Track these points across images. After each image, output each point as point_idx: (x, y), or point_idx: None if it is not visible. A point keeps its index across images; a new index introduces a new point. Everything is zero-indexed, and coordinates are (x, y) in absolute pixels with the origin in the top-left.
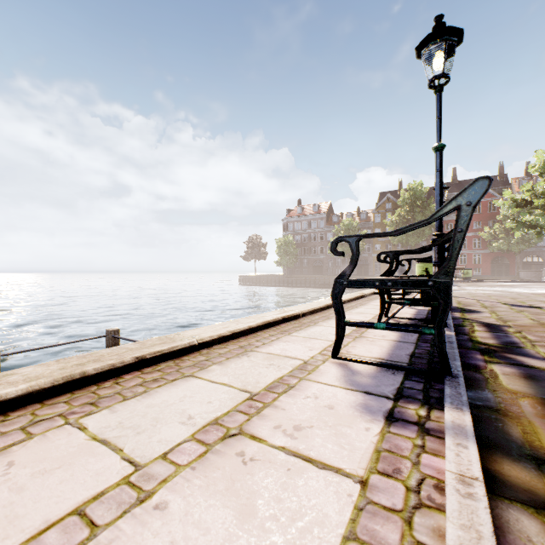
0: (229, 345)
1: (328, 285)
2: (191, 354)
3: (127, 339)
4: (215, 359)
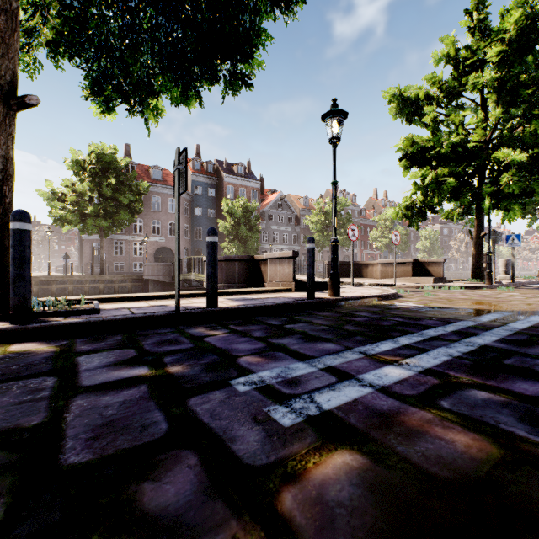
0: None
1: None
2: None
3: None
4: None
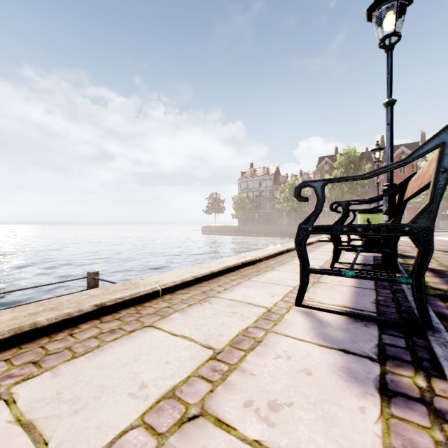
0: (191, 290)
1: (275, 234)
2: (153, 300)
3: (104, 280)
4: (176, 306)
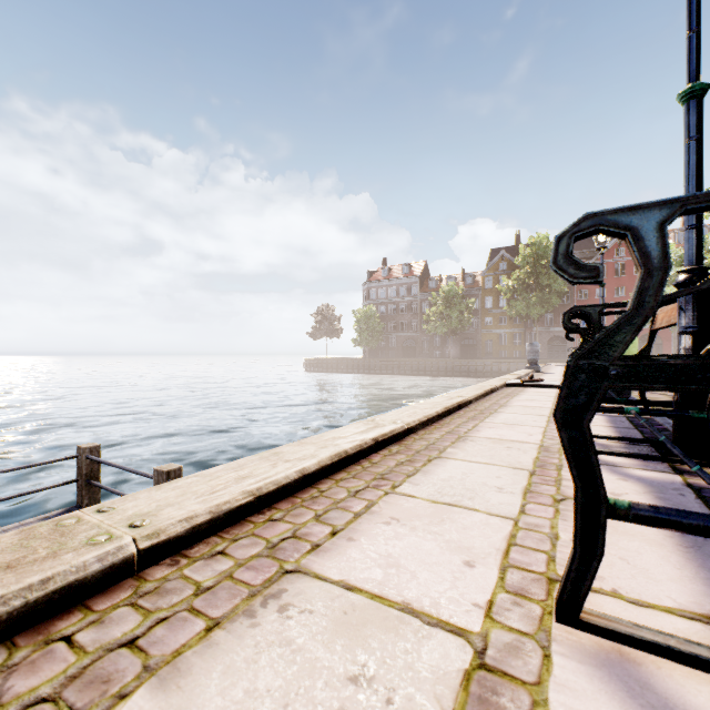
0: (240, 539)
1: (423, 372)
2: (102, 597)
3: (108, 463)
4: (162, 636)
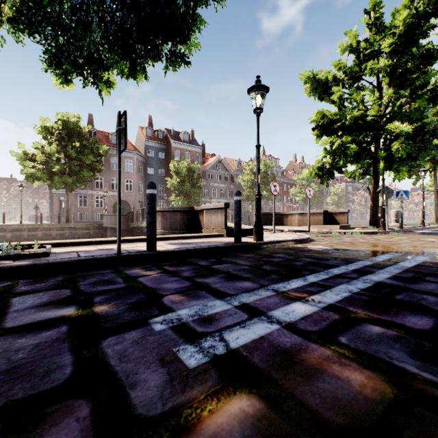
0: None
1: None
2: None
3: None
4: None
